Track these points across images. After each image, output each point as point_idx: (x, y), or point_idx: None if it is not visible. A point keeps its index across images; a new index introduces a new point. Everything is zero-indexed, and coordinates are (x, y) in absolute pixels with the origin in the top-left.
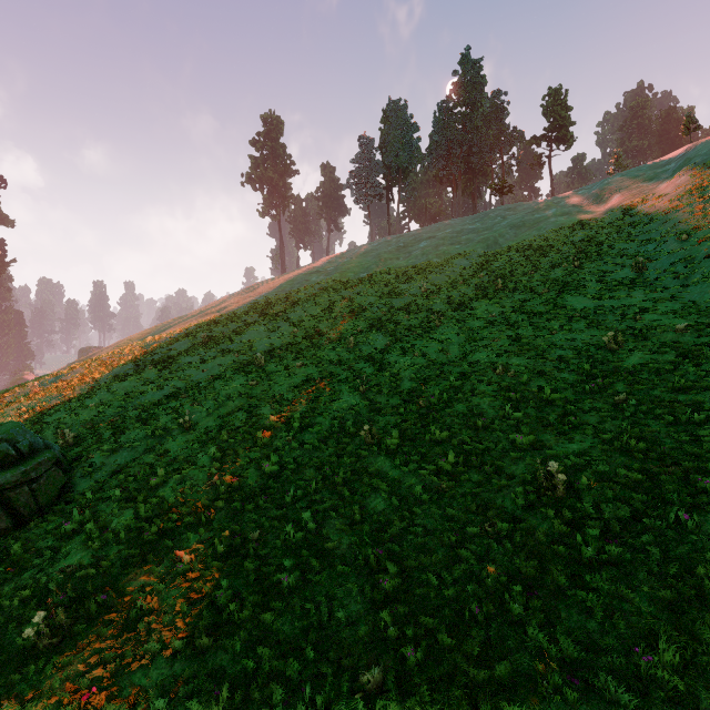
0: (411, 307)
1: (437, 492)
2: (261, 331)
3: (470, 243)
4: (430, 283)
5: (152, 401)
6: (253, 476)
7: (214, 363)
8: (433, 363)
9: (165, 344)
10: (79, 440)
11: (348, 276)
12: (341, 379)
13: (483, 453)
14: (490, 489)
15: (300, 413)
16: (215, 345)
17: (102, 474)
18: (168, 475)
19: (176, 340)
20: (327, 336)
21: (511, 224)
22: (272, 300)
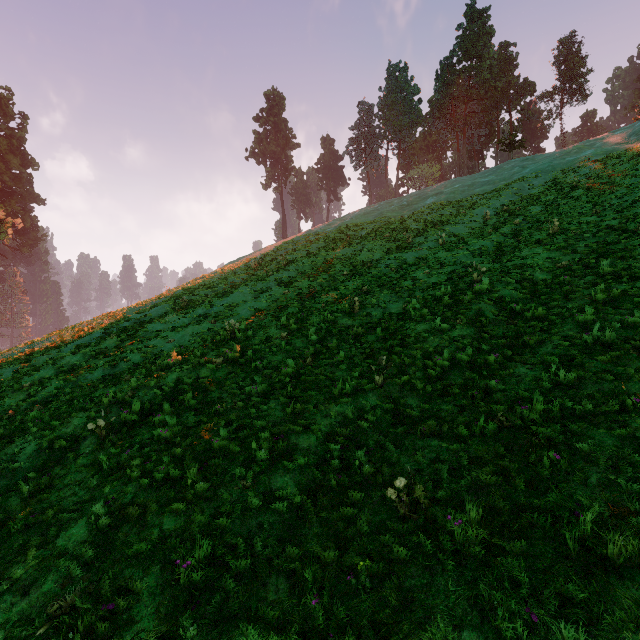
0: (429, 261)
1: None
2: (246, 293)
3: (488, 193)
4: (448, 235)
5: (97, 381)
6: (155, 586)
7: (185, 331)
8: (488, 335)
9: (143, 309)
10: None
11: (349, 235)
12: (342, 360)
13: None
14: None
15: (272, 423)
16: (191, 310)
17: None
18: None
19: (157, 304)
20: (324, 298)
21: (537, 170)
22: (266, 261)
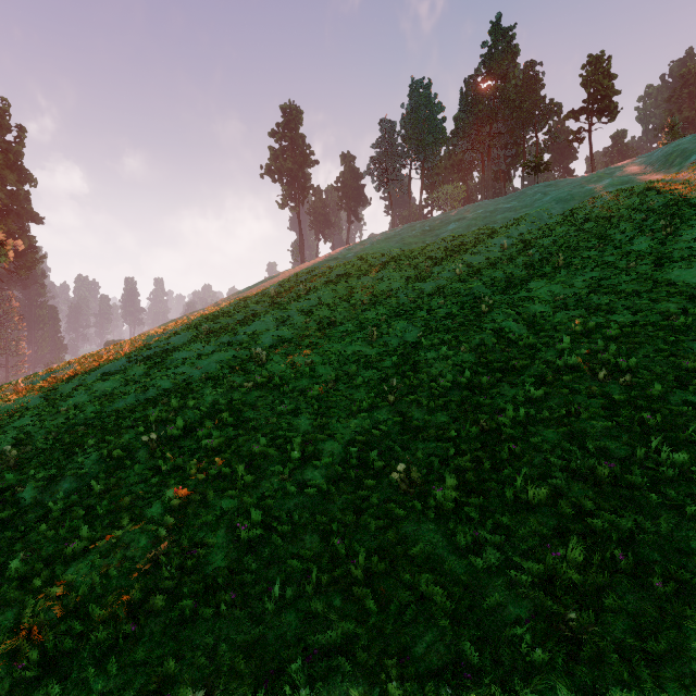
0: (445, 292)
1: (558, 635)
2: (268, 321)
3: (508, 221)
4: (466, 265)
5: (132, 405)
6: (222, 543)
7: (211, 359)
8: (487, 361)
9: (164, 337)
10: (24, 460)
11: (369, 262)
12: (361, 383)
13: (627, 537)
14: (689, 650)
15: (302, 433)
16: (215, 338)
17: (28, 517)
18: (97, 534)
19: (178, 332)
20: (345, 327)
21: (557, 198)
22: (285, 288)
